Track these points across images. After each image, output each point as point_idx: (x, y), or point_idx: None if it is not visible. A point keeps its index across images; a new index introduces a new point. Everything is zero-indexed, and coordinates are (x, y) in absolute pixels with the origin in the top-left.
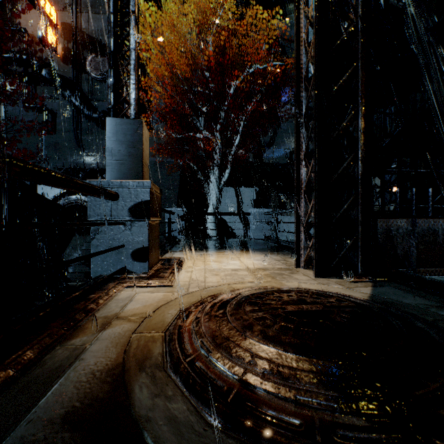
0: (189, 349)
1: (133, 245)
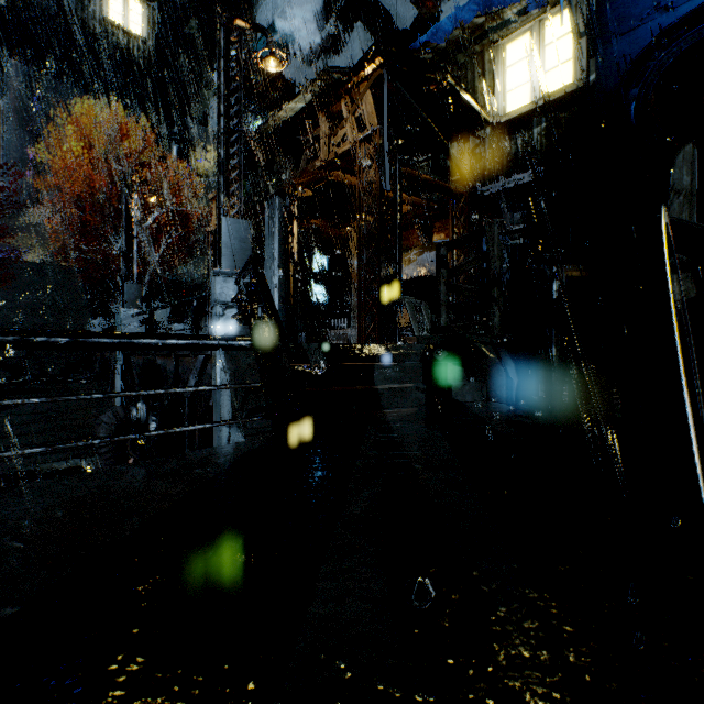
0: None
1: None
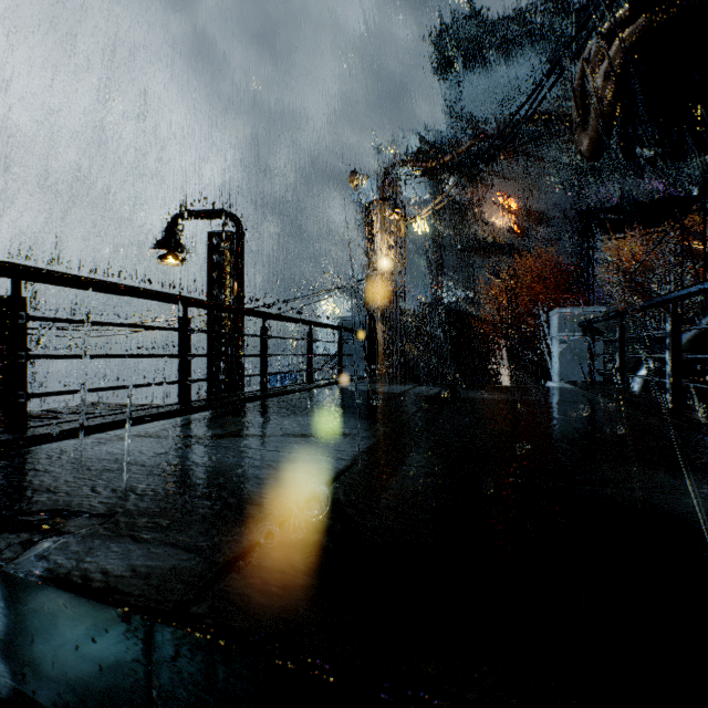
0: None
1: None
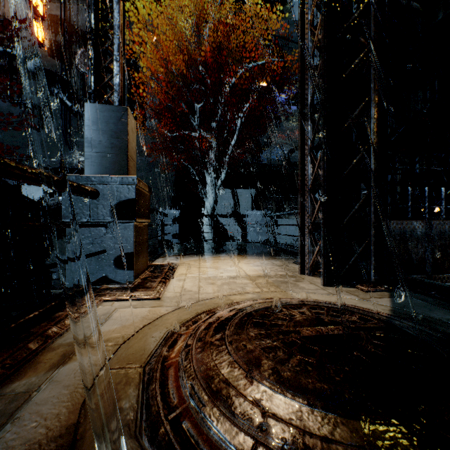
0: (173, 398)
1: (116, 251)
